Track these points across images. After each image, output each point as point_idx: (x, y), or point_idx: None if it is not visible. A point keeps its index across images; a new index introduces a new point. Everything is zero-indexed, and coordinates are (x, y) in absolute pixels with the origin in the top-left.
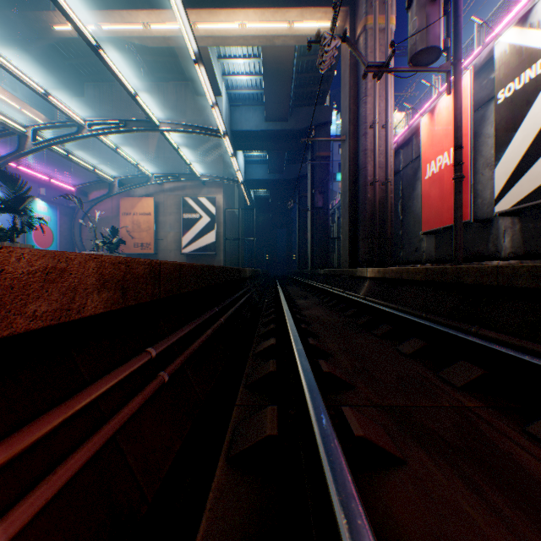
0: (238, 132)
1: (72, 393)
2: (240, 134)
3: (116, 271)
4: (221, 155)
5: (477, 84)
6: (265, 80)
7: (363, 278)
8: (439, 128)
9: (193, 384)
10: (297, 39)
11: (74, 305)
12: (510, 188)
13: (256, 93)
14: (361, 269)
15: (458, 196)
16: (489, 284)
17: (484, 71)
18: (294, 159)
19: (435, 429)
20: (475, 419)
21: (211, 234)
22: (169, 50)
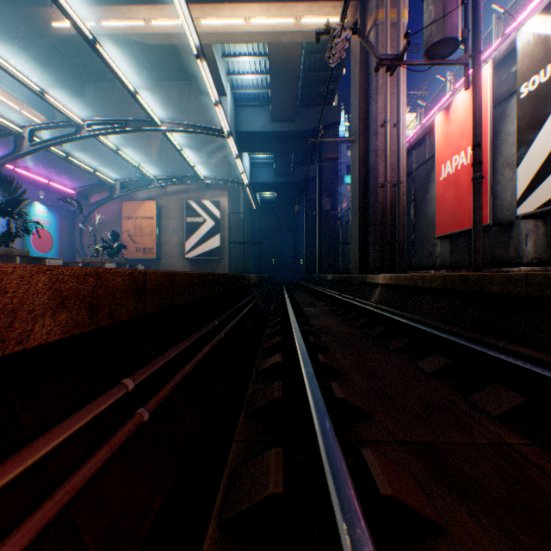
0: (244, 133)
1: (1, 456)
2: (245, 136)
3: (80, 286)
4: (225, 156)
5: (496, 78)
6: (271, 79)
7: (374, 285)
8: (455, 126)
9: (185, 415)
10: (304, 35)
11: (12, 334)
12: (534, 188)
13: (262, 93)
14: (372, 275)
15: (477, 198)
16: (516, 293)
17: (504, 65)
18: (301, 161)
19: (476, 478)
20: (522, 462)
21: (216, 238)
22: (172, 48)
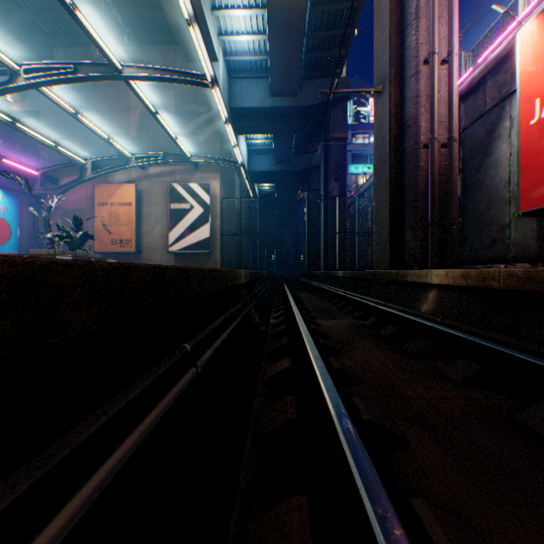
0: (239, 110)
1: None
2: (241, 113)
3: None
4: (216, 132)
5: None
6: (270, 37)
7: (422, 285)
8: None
9: None
10: None
11: None
12: None
13: (259, 60)
14: (418, 271)
15: None
16: None
17: None
18: (303, 148)
19: None
20: None
21: (205, 228)
22: None
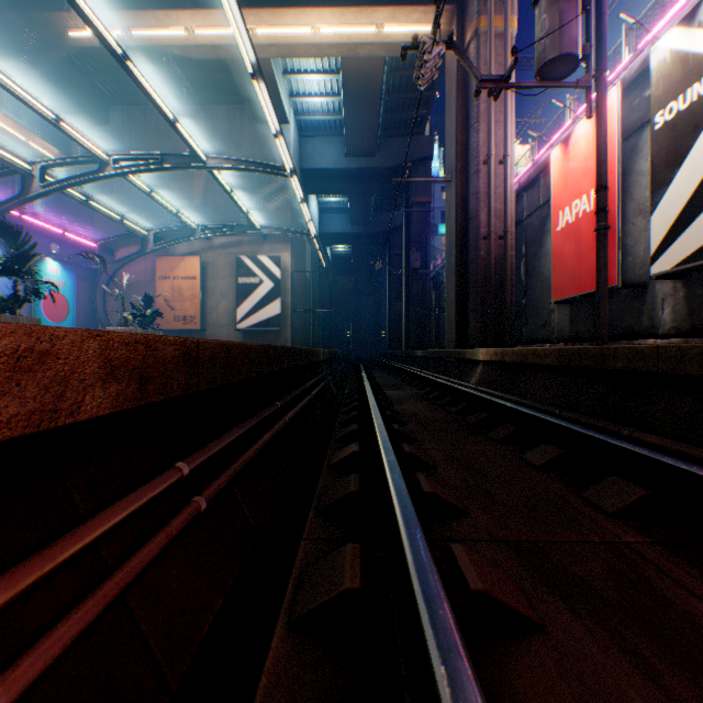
0: (311, 171)
1: (57, 534)
2: (313, 174)
3: (130, 354)
4: (287, 200)
5: (626, 104)
6: (345, 103)
7: (475, 362)
8: (575, 164)
9: (244, 510)
10: (387, 48)
11: (64, 404)
12: (671, 241)
13: (334, 120)
14: (472, 350)
15: (602, 253)
16: (646, 370)
17: (636, 87)
18: (383, 206)
19: (583, 577)
20: (638, 561)
21: (275, 304)
22: (220, 63)
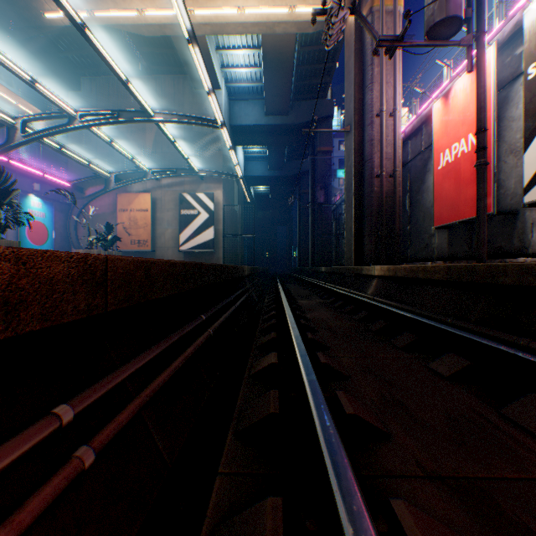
0: (238, 126)
1: None
2: (239, 129)
3: None
4: (219, 149)
5: (498, 62)
6: (264, 72)
7: (370, 276)
8: (454, 113)
9: (156, 439)
10: (298, 26)
11: None
12: None
13: (256, 86)
14: (368, 266)
15: (481, 185)
16: None
17: (508, 47)
18: (294, 155)
19: None
20: None
21: (210, 231)
22: (166, 41)
